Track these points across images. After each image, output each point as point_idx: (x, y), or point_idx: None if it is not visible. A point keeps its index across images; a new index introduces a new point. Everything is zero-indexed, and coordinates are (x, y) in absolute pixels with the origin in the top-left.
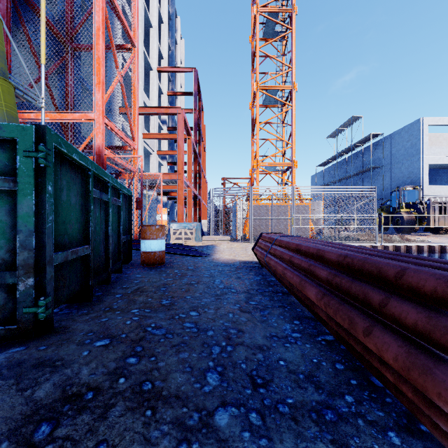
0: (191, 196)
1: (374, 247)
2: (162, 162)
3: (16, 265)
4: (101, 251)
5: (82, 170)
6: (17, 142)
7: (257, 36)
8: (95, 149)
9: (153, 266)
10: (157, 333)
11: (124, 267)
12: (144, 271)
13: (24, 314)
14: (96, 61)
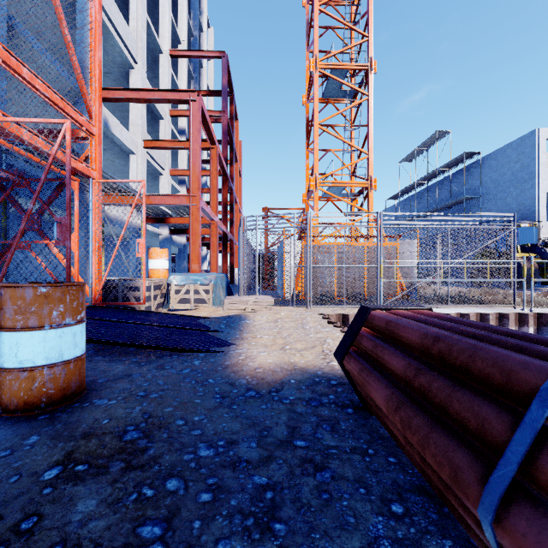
0: (216, 233)
1: (521, 316)
2: (179, 187)
3: None
4: None
5: None
6: None
7: None
8: None
9: (26, 414)
10: None
11: None
12: None
13: None
14: None
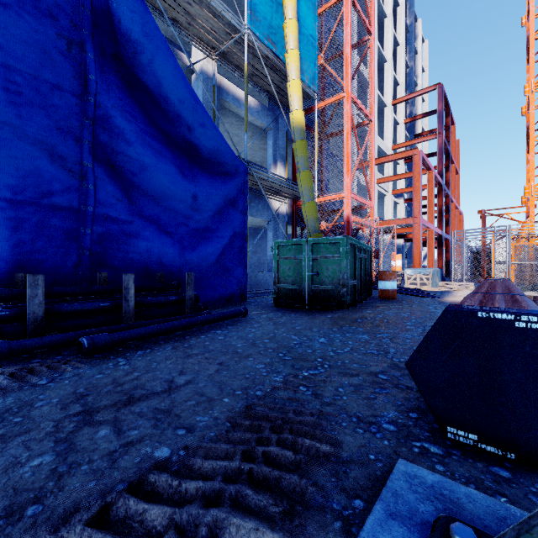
0: (432, 238)
1: None
2: (398, 200)
3: (339, 284)
4: (358, 285)
5: (353, 245)
6: (340, 243)
7: (530, 21)
8: (345, 218)
9: (387, 299)
10: (389, 314)
11: (368, 299)
12: (381, 301)
13: (342, 300)
14: (346, 156)
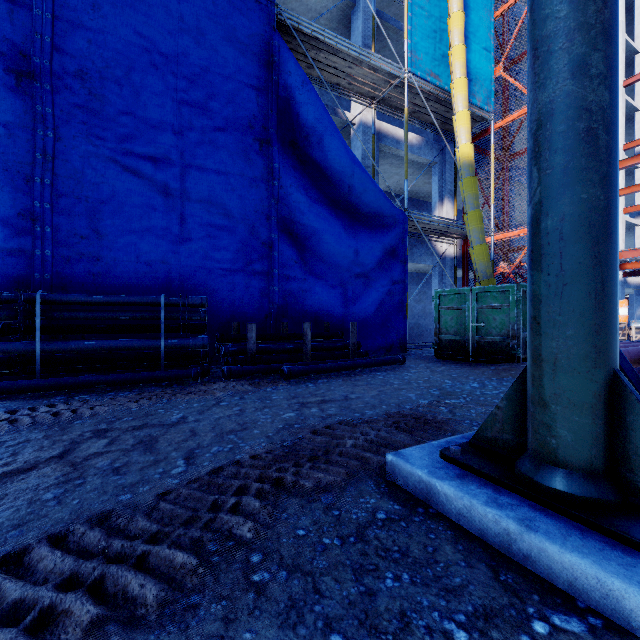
0: None
1: None
2: (636, 220)
3: (509, 336)
4: None
5: None
6: (510, 291)
7: None
8: None
9: None
10: None
11: None
12: None
13: (512, 353)
14: None
